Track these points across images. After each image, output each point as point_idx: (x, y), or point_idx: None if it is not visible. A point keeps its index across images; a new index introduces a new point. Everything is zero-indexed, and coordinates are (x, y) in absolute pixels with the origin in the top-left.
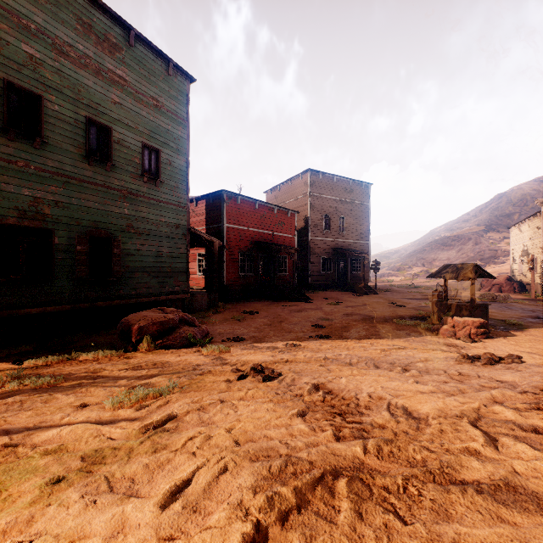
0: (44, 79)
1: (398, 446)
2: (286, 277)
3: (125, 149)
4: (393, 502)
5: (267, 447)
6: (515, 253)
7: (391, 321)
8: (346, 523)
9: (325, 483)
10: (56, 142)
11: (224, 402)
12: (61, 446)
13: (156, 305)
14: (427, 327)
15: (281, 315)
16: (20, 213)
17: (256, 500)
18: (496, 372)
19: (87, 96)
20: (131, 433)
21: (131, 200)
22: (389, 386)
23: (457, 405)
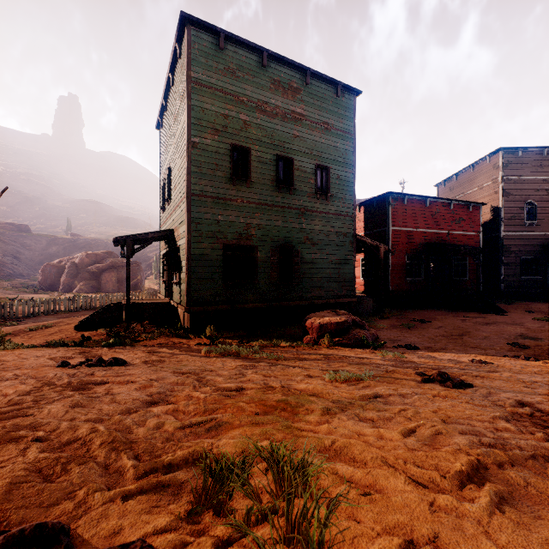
0: (251, 135)
1: None
2: (466, 282)
3: (303, 174)
4: None
5: (473, 429)
6: None
7: None
8: None
9: (536, 460)
10: (258, 180)
11: (420, 394)
12: (315, 394)
13: (326, 307)
14: None
15: (461, 327)
16: (239, 236)
17: (473, 450)
18: None
19: (277, 138)
20: (354, 397)
21: (307, 216)
22: None
23: None
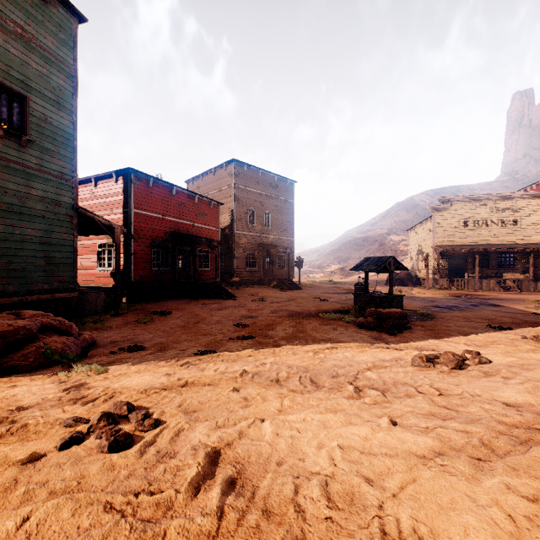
0: None
1: None
2: (208, 272)
3: None
4: None
5: None
6: (412, 252)
7: (317, 315)
8: None
9: None
10: None
11: None
12: None
13: (21, 309)
14: (351, 320)
15: (199, 314)
16: None
17: None
18: (484, 385)
19: None
20: None
21: None
22: (354, 442)
23: (534, 515)
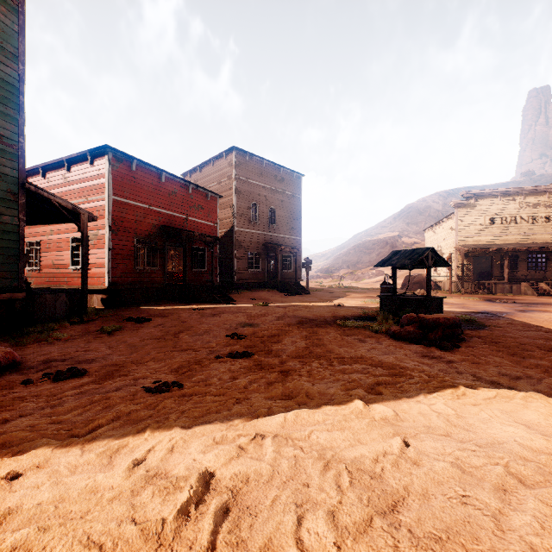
0: None
1: None
2: (205, 274)
3: None
4: None
5: None
6: None
7: (334, 323)
8: None
9: None
10: None
11: None
12: None
13: None
14: (381, 329)
15: (185, 321)
16: None
17: None
18: None
19: None
20: None
21: None
22: None
23: None
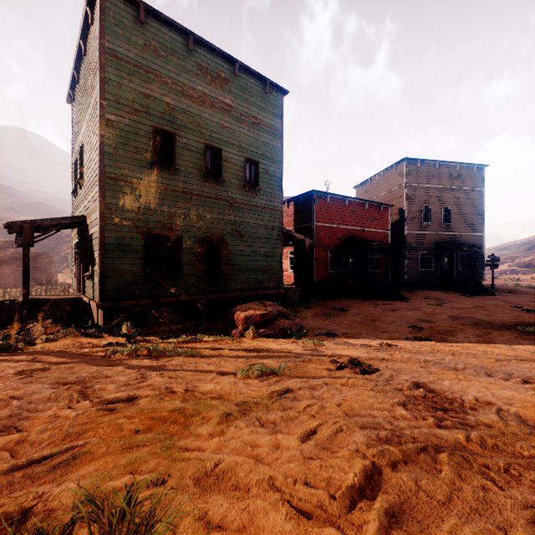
0: (176, 120)
1: (503, 441)
2: (378, 274)
3: (232, 165)
4: (492, 476)
5: (373, 421)
6: None
7: (513, 328)
8: (446, 477)
9: (427, 452)
10: (184, 168)
11: (329, 385)
12: (220, 396)
13: (255, 299)
14: None
15: (373, 313)
16: (162, 225)
17: (369, 450)
18: None
19: (204, 126)
20: (262, 395)
21: (236, 208)
22: (502, 394)
23: None
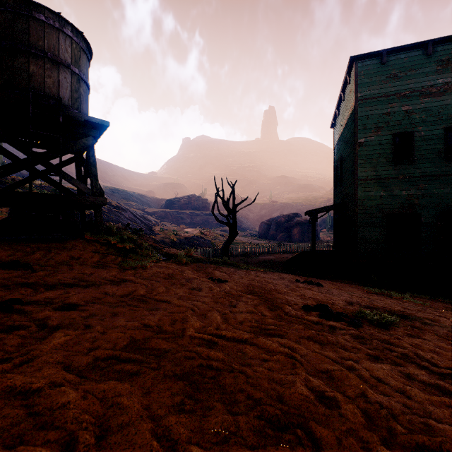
0: (414, 120)
1: None
2: None
3: None
4: None
5: None
6: None
7: None
8: None
9: None
10: (421, 156)
11: None
12: (429, 319)
13: None
14: None
15: None
16: (400, 206)
17: None
18: None
19: (445, 112)
20: None
21: None
22: None
23: None
